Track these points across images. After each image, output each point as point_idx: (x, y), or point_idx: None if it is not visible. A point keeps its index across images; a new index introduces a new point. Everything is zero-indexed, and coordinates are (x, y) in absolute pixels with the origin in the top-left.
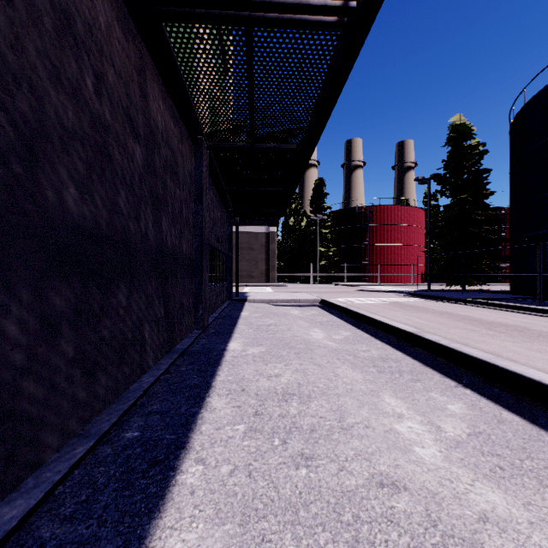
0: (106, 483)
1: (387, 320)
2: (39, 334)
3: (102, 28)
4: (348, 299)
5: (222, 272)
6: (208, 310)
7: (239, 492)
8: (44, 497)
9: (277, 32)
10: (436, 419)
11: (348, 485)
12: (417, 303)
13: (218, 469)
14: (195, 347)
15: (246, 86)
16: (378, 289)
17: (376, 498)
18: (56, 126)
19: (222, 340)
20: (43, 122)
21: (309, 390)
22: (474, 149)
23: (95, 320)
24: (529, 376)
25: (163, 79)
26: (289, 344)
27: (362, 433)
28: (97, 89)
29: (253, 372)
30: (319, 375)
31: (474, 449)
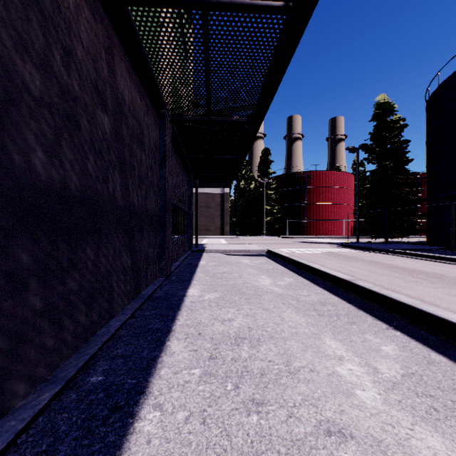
0: (67, 431)
1: (324, 269)
2: (5, 289)
3: (70, 7)
4: (290, 249)
5: (183, 227)
6: (171, 260)
7: (193, 441)
8: (6, 447)
9: (230, 16)
10: (372, 360)
11: (297, 433)
12: (348, 253)
13: (174, 416)
14: (159, 293)
15: (203, 65)
16: (315, 241)
17: (324, 448)
18: (23, 93)
19: (182, 286)
20: (8, 89)
21: (258, 333)
22: (396, 123)
23: (63, 273)
24: (455, 321)
25: (129, 58)
26: (241, 290)
27: (308, 377)
28: (65, 62)
29: (209, 316)
30: (267, 319)
31: (409, 390)
